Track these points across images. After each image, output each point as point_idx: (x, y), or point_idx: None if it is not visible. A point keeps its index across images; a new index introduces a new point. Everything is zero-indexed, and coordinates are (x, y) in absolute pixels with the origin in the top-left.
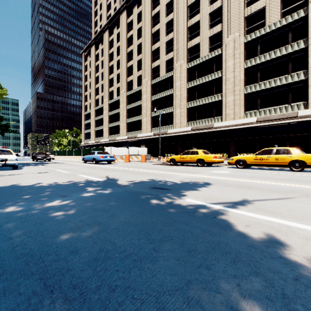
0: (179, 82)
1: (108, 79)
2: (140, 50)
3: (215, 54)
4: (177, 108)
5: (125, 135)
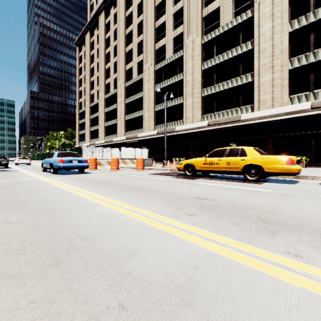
0: (191, 63)
1: (104, 70)
2: (141, 30)
3: (242, 18)
4: (188, 97)
5: (123, 135)
